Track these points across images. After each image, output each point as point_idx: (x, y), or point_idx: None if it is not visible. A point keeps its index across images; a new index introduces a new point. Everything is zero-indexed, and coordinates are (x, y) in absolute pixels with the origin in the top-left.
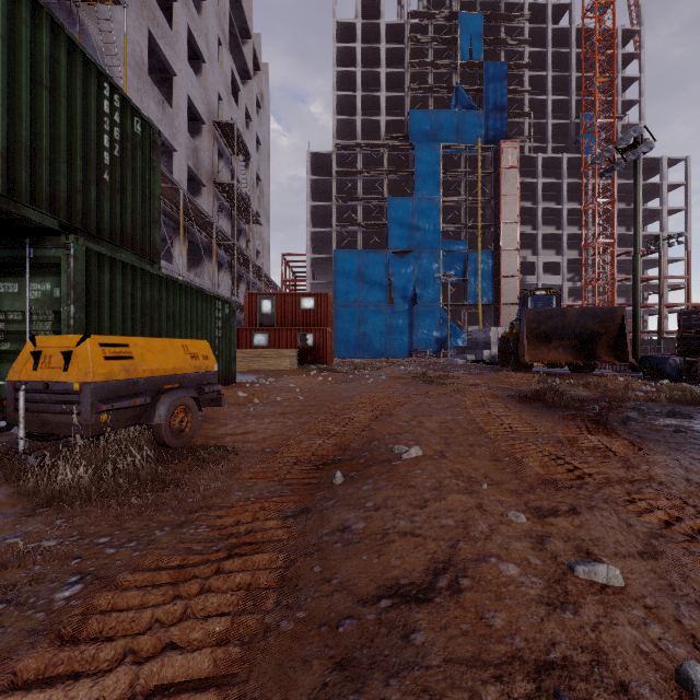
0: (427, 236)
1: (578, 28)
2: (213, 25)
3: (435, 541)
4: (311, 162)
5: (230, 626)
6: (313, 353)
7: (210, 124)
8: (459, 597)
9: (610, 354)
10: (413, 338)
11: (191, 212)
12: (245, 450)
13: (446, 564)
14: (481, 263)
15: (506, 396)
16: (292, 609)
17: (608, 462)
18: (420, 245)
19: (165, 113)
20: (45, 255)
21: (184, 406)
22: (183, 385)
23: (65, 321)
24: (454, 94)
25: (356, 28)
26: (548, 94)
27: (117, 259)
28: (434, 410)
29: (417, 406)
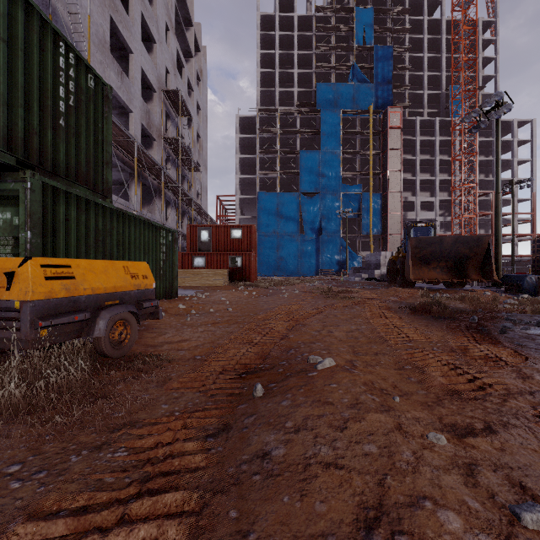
0: (330, 181)
1: (447, 20)
2: (162, 14)
3: (361, 476)
4: (239, 124)
5: None
6: (241, 273)
7: (160, 92)
8: None
9: (478, 274)
10: (319, 261)
11: (144, 161)
12: (178, 357)
13: (378, 512)
14: (372, 202)
15: (398, 308)
16: None
17: (503, 371)
18: (325, 188)
19: (123, 82)
20: (5, 188)
21: (123, 320)
22: (123, 301)
23: (22, 245)
24: (351, 71)
25: (274, 20)
26: (424, 71)
27: (72, 193)
28: (340, 320)
29: (325, 316)
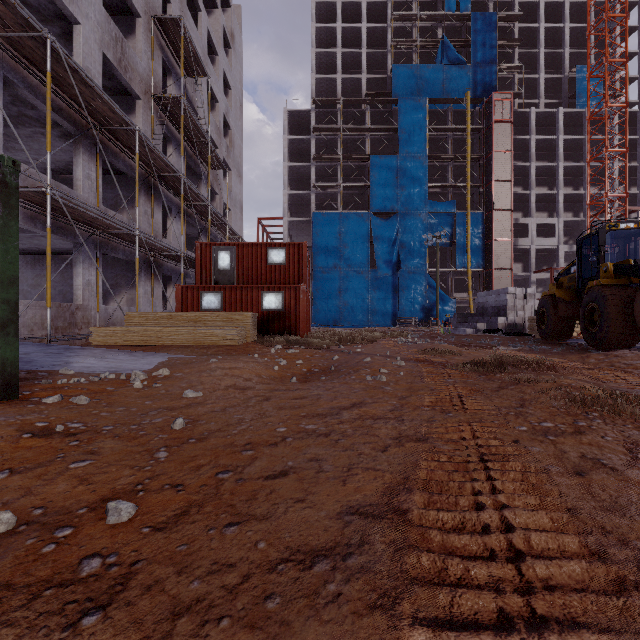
0: (412, 197)
1: None
2: None
3: None
4: (288, 122)
5: None
6: (282, 320)
7: (149, 21)
8: None
9: None
10: (397, 306)
11: (99, 110)
12: None
13: None
14: (471, 225)
15: None
16: None
17: None
18: (404, 206)
19: None
20: None
21: None
22: None
23: None
24: (440, 48)
25: None
26: (540, 47)
27: None
28: None
29: None
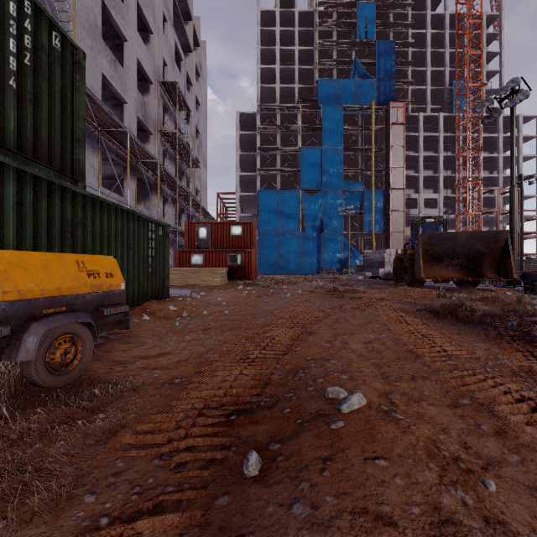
0: (331, 178)
1: (451, 14)
2: (159, 4)
3: None
4: (240, 120)
5: None
6: (240, 271)
7: (157, 84)
8: None
9: (494, 272)
10: (321, 259)
11: (139, 154)
12: (150, 381)
13: None
14: (375, 199)
15: (416, 310)
16: None
17: None
18: (326, 185)
19: (117, 70)
20: None
21: (70, 334)
22: (73, 308)
23: None
24: (353, 66)
25: (275, 15)
26: (427, 66)
27: (27, 172)
28: (354, 327)
29: (335, 321)
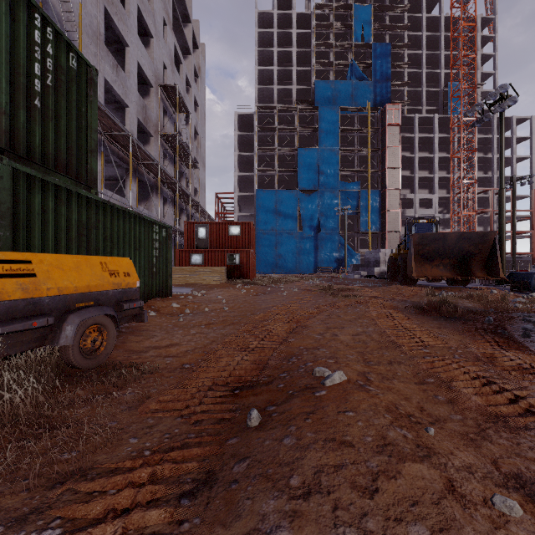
0: (328, 179)
1: (446, 17)
2: (159, 9)
3: None
4: (238, 121)
5: None
6: (239, 270)
7: (157, 87)
8: None
9: (483, 271)
10: (318, 258)
11: (140, 156)
12: (164, 366)
13: None
14: (371, 199)
15: (404, 307)
16: None
17: None
18: (323, 186)
19: (119, 75)
20: None
21: (98, 324)
22: (99, 303)
23: None
24: (349, 68)
25: (273, 17)
26: (423, 68)
27: (49, 182)
28: (344, 321)
29: (328, 317)
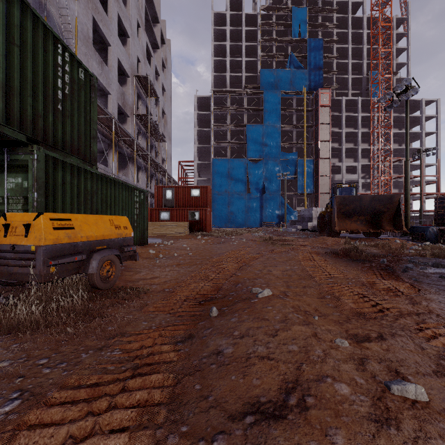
0: (271, 150)
1: (368, 17)
2: (135, 14)
3: (285, 364)
4: (197, 102)
5: (128, 441)
6: (198, 225)
7: (132, 77)
8: (307, 414)
9: (391, 225)
10: (263, 215)
11: (120, 134)
12: (152, 290)
13: (294, 384)
14: (306, 166)
15: (325, 253)
16: (178, 424)
17: (399, 299)
18: (267, 155)
19: (103, 69)
20: (17, 159)
21: (110, 261)
22: (109, 246)
23: (30, 203)
24: (289, 59)
25: (226, 17)
26: (349, 59)
27: (67, 162)
28: (278, 262)
29: (266, 259)
